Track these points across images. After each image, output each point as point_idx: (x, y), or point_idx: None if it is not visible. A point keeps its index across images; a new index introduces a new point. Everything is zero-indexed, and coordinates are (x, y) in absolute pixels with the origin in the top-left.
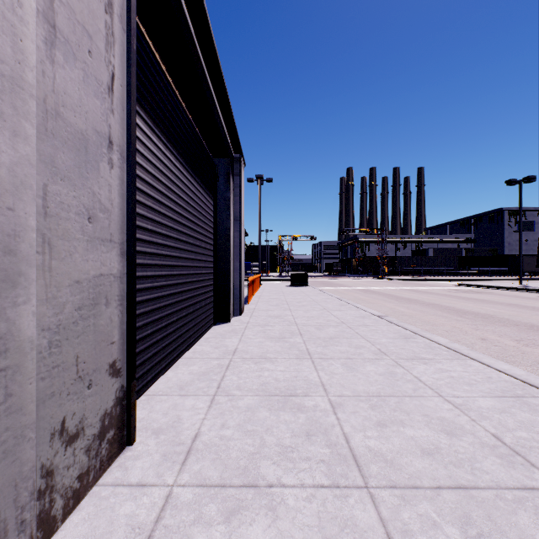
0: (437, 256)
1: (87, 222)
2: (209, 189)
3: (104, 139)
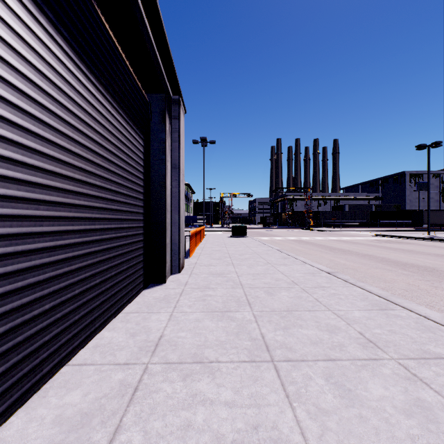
0: (353, 211)
1: None
2: (135, 124)
3: None
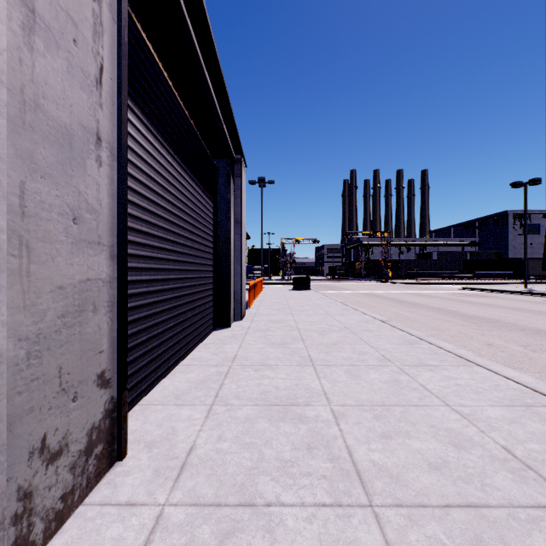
0: (441, 259)
1: (71, 223)
2: (208, 191)
3: (92, 135)
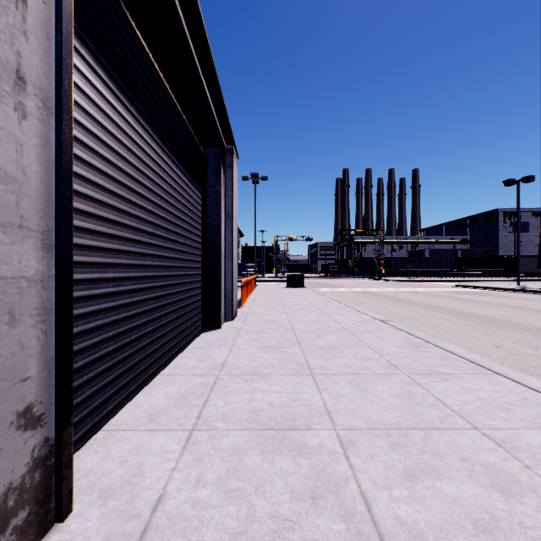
0: (433, 257)
1: None
2: (196, 181)
3: (6, 70)
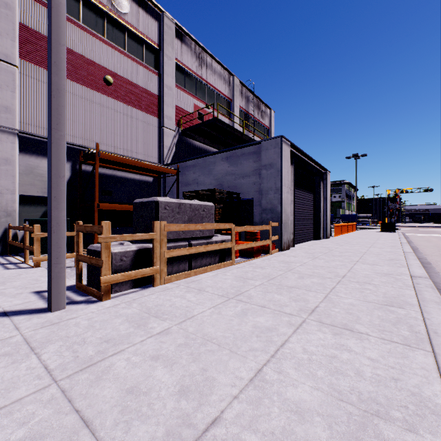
0: None
1: (290, 213)
2: (311, 191)
3: (291, 201)
